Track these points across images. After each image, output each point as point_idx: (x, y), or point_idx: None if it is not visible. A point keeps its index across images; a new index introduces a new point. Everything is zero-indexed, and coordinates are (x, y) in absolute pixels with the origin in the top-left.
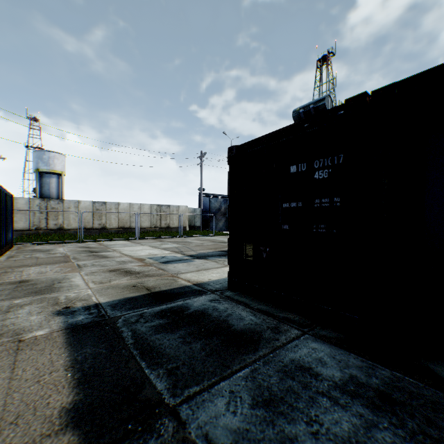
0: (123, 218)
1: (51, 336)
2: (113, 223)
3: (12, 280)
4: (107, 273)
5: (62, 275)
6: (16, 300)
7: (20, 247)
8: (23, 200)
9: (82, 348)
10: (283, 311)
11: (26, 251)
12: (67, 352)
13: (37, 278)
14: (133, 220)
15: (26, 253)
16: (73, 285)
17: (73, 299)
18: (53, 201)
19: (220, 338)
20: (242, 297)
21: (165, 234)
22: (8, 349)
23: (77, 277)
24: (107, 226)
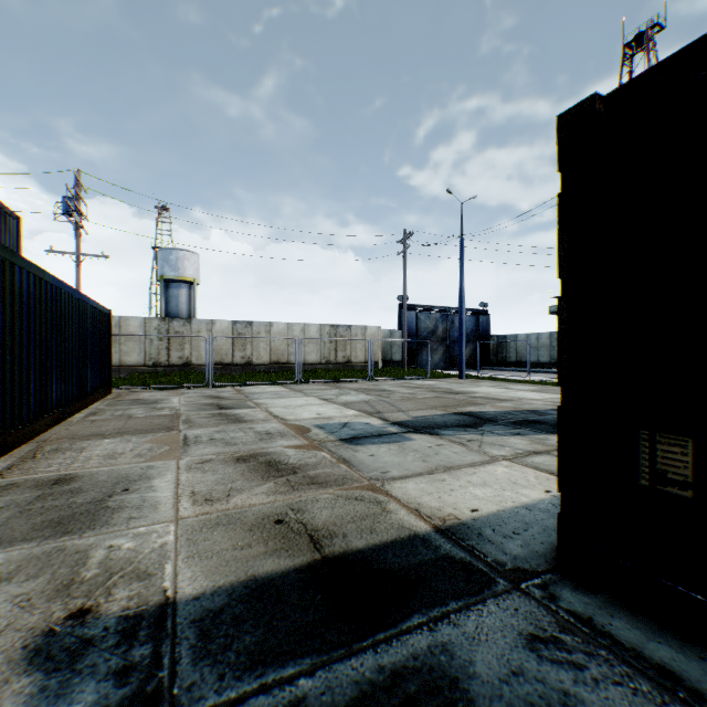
0: (277, 348)
1: None
2: (262, 355)
3: (47, 475)
4: (229, 467)
5: (143, 467)
6: None
7: (120, 394)
8: (137, 321)
9: None
10: None
11: (123, 402)
12: None
13: (94, 472)
14: (293, 350)
15: (119, 406)
16: (146, 503)
17: (118, 566)
18: (176, 322)
19: None
20: (647, 637)
21: (344, 375)
22: None
23: (166, 476)
24: (253, 360)
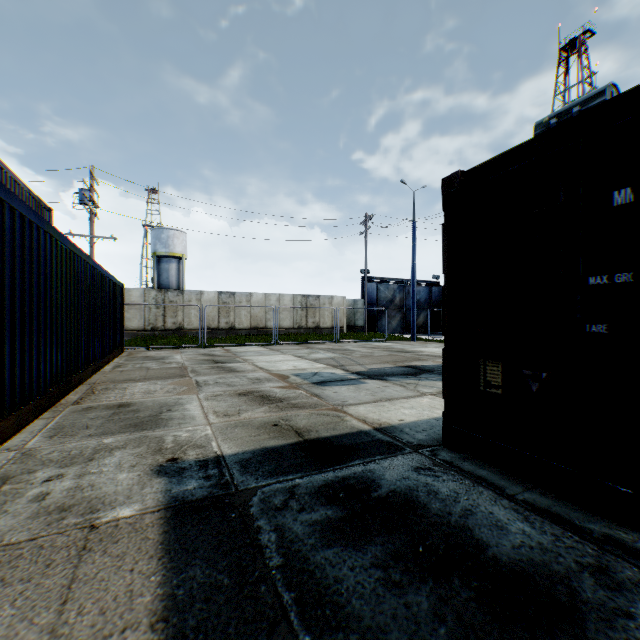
0: (256, 315)
1: (140, 522)
2: (243, 321)
3: (110, 402)
4: (234, 398)
5: (174, 398)
6: (107, 438)
7: (131, 352)
8: (137, 292)
9: (187, 565)
10: (593, 517)
11: (137, 358)
12: (160, 570)
13: (141, 401)
14: (270, 317)
15: (135, 361)
16: (186, 416)
17: (184, 443)
18: (170, 292)
19: (469, 584)
20: (479, 468)
21: (314, 338)
22: (70, 544)
23: (193, 403)
24: (235, 325)
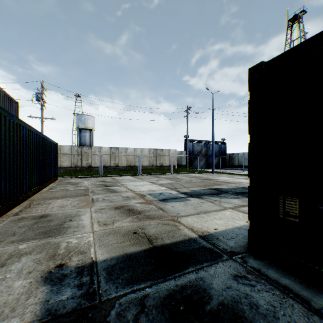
0: (129, 159)
1: None
2: (123, 162)
3: (37, 214)
4: (112, 211)
5: (76, 211)
6: (22, 244)
7: (61, 180)
8: (67, 147)
9: None
10: None
11: (63, 183)
12: None
13: (56, 213)
14: (137, 160)
15: (62, 185)
16: (79, 225)
17: (72, 249)
18: (85, 147)
19: None
20: (281, 276)
21: (160, 171)
22: None
23: (86, 214)
24: (119, 165)
